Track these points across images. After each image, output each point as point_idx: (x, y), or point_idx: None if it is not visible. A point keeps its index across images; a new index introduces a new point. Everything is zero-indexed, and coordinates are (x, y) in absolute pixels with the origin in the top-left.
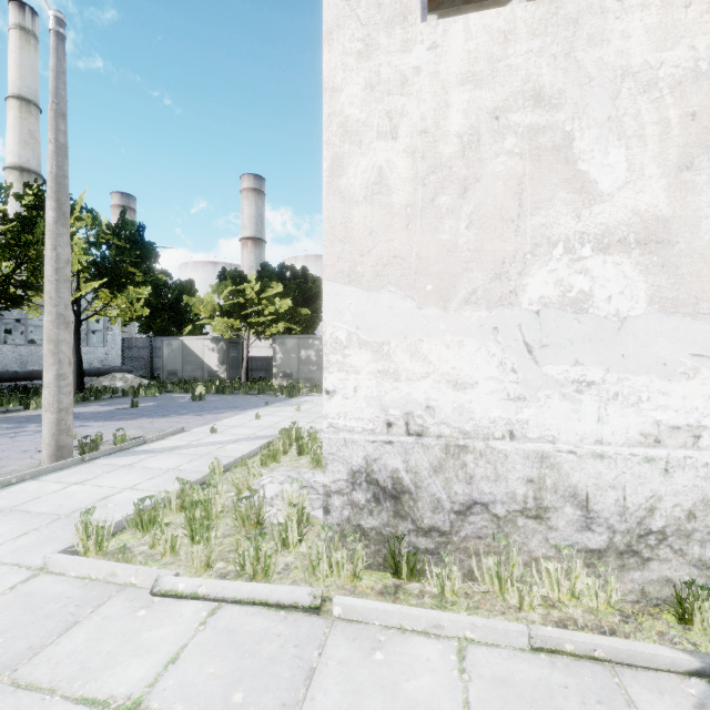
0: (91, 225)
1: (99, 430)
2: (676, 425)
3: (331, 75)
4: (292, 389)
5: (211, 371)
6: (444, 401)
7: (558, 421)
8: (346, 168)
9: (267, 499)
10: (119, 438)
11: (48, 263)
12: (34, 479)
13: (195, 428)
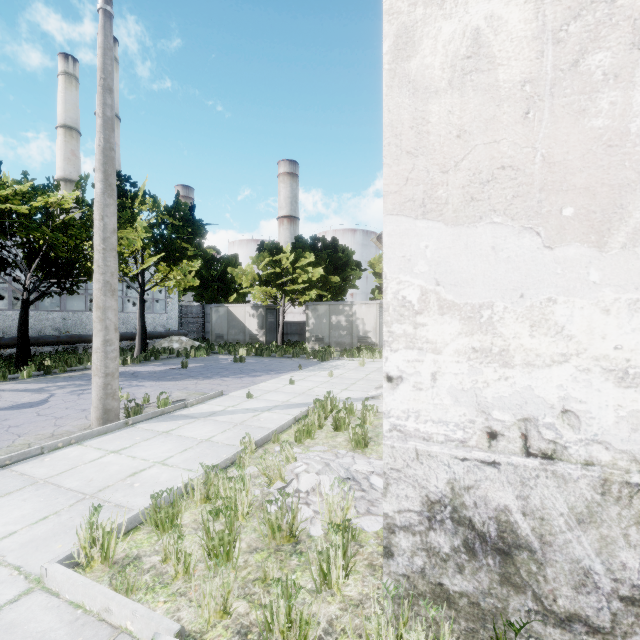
0: (152, 208)
1: (150, 391)
2: None
3: None
4: (324, 354)
5: (251, 334)
6: (598, 403)
7: None
8: (419, 42)
9: (302, 493)
10: (162, 402)
11: (96, 233)
12: (79, 444)
13: (233, 392)
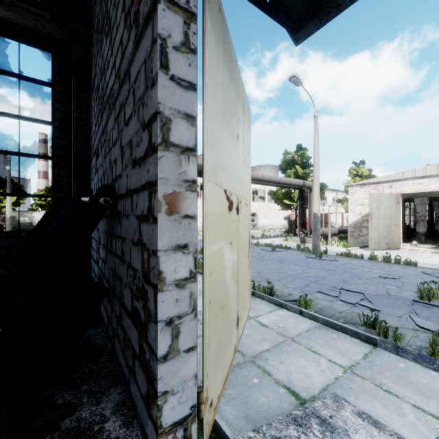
0: None
1: None
2: None
3: None
4: None
5: None
6: None
7: None
8: None
9: None
10: None
11: (9, 203)
12: None
13: None
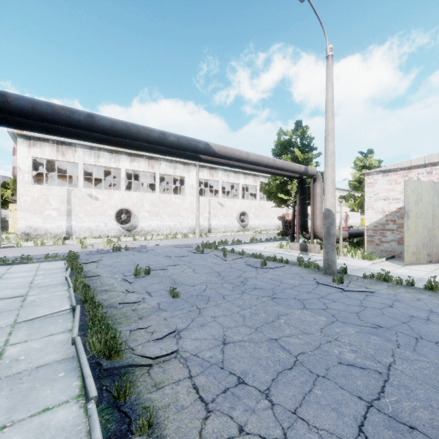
0: None
1: None
2: (60, 225)
3: (18, 188)
4: None
5: None
6: (35, 224)
7: (48, 225)
8: (21, 198)
9: None
10: None
11: None
12: None
13: None
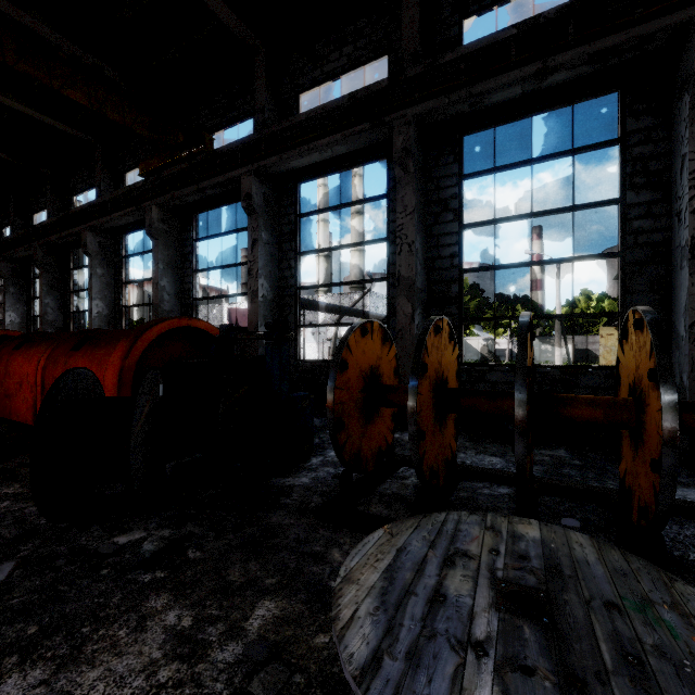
0: None
1: None
2: None
3: None
4: None
5: (483, 356)
6: None
7: None
8: None
9: None
10: None
11: (558, 325)
12: None
13: None
